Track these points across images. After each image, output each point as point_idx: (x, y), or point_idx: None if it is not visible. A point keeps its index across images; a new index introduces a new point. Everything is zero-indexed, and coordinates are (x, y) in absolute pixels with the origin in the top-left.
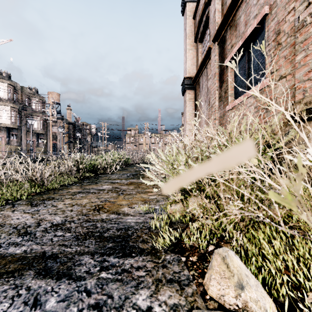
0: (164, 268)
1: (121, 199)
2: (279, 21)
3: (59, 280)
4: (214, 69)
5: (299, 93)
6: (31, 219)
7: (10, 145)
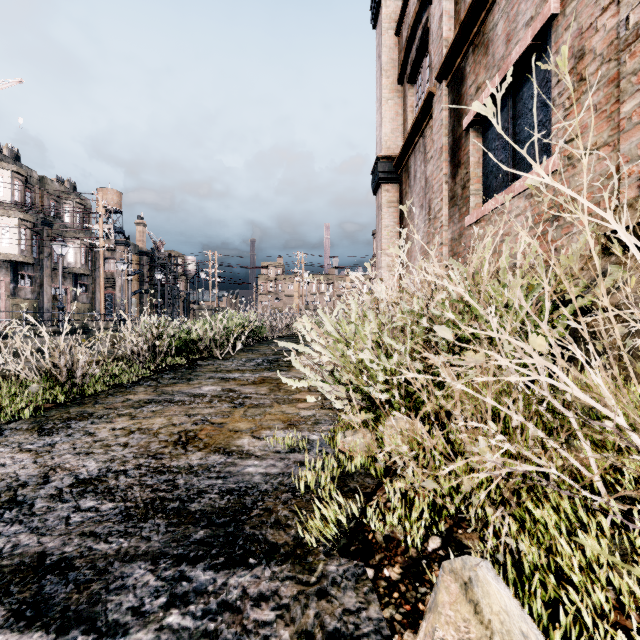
0: (322, 600)
1: (238, 417)
2: (581, 30)
3: (62, 635)
4: (439, 138)
5: (628, 186)
6: (32, 465)
7: (19, 297)
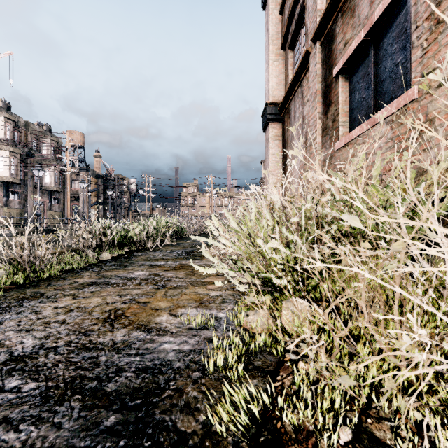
0: None
1: (160, 296)
2: None
3: None
4: (314, 85)
5: None
6: None
7: (10, 207)
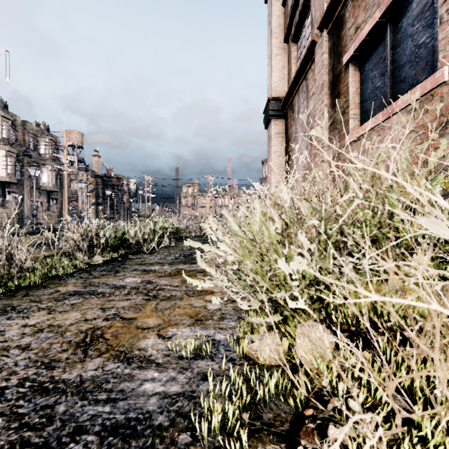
0: None
1: (149, 310)
2: None
3: None
4: (321, 76)
5: None
6: None
7: (6, 207)
